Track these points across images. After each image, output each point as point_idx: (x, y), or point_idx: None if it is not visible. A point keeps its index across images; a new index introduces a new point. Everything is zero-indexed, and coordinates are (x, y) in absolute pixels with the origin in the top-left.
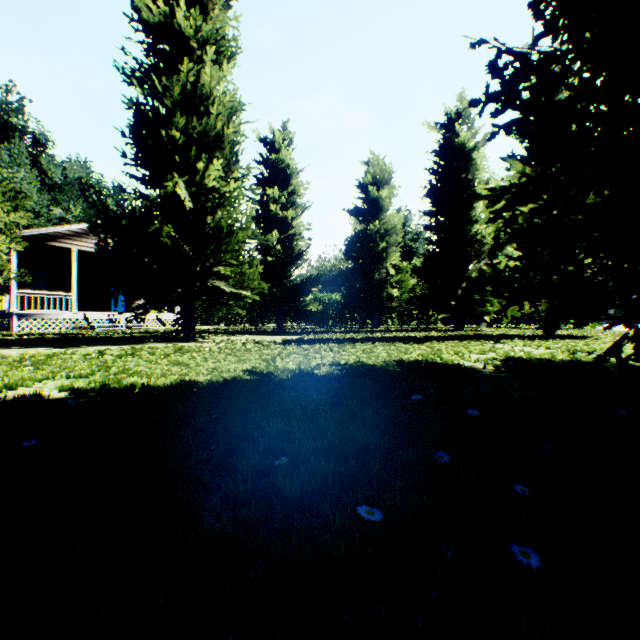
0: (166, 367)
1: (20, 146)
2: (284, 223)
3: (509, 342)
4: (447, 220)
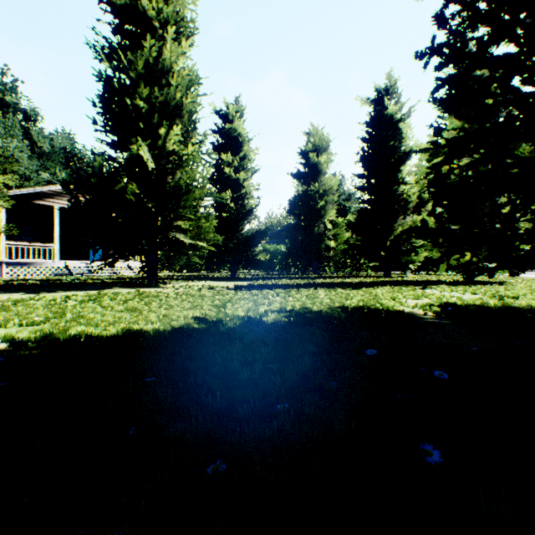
0: (119, 314)
1: (14, 120)
2: (237, 184)
3: (437, 288)
4: (377, 181)
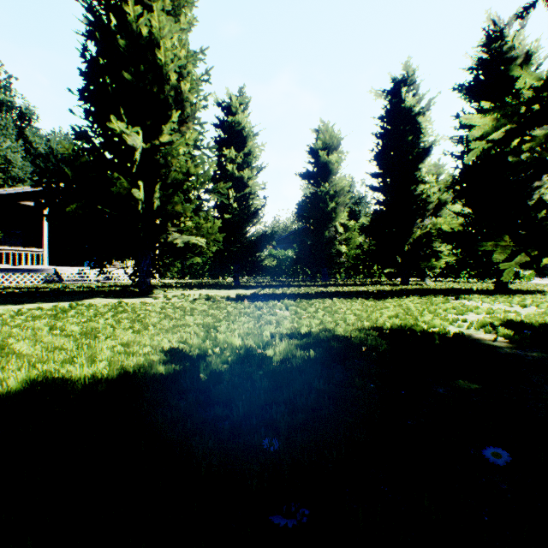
0: (58, 343)
1: (7, 119)
2: (240, 182)
3: (473, 298)
4: (393, 181)
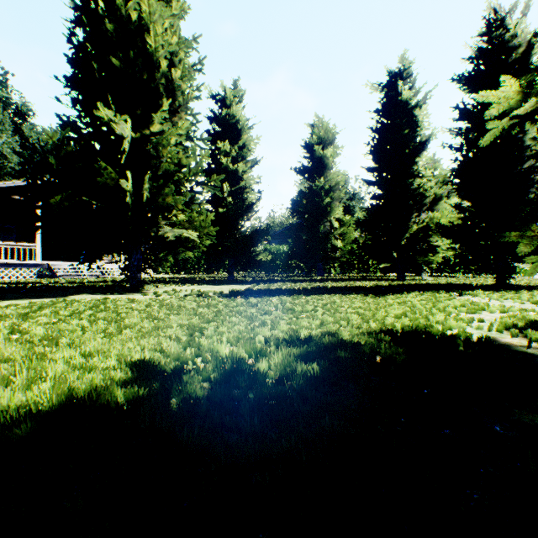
0: (6, 352)
1: (4, 115)
2: (235, 176)
3: (478, 294)
4: (389, 175)
